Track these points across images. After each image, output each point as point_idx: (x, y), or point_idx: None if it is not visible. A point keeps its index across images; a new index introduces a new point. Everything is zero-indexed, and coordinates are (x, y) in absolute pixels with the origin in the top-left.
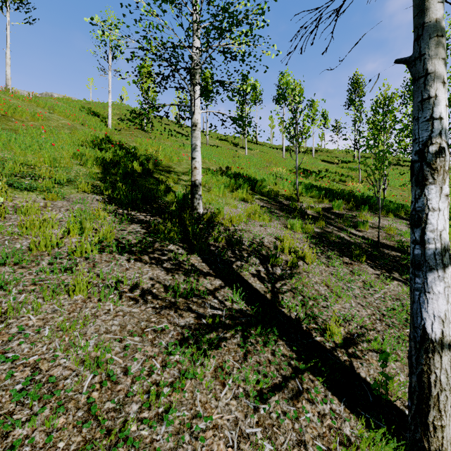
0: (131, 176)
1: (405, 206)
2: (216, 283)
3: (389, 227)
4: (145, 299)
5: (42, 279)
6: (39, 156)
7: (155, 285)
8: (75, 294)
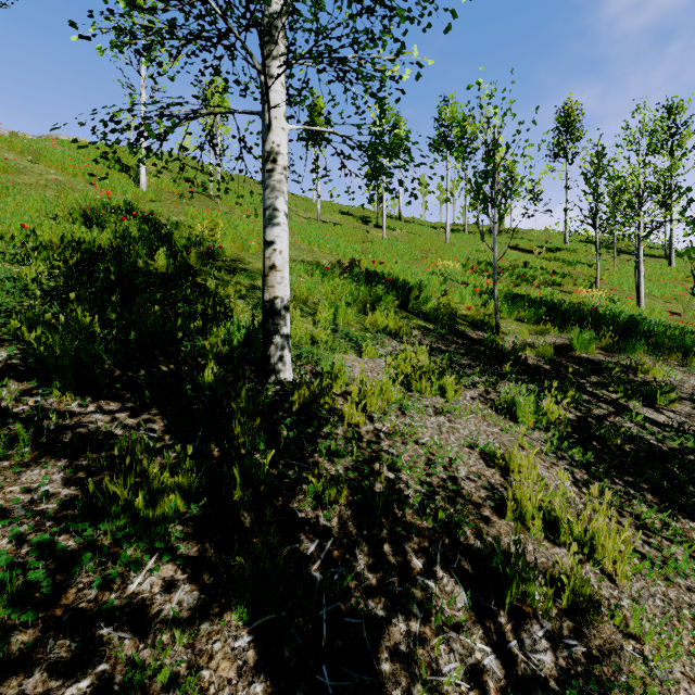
0: (130, 285)
1: None
2: None
3: None
4: None
5: None
6: None
7: None
8: None
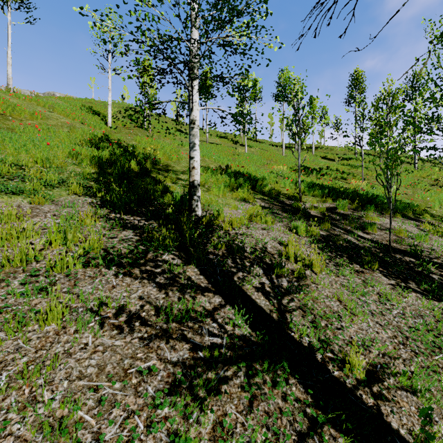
0: (127, 176)
1: (411, 205)
2: (215, 301)
3: (399, 230)
4: (132, 327)
5: (10, 304)
6: (32, 156)
7: (145, 306)
8: (47, 323)
